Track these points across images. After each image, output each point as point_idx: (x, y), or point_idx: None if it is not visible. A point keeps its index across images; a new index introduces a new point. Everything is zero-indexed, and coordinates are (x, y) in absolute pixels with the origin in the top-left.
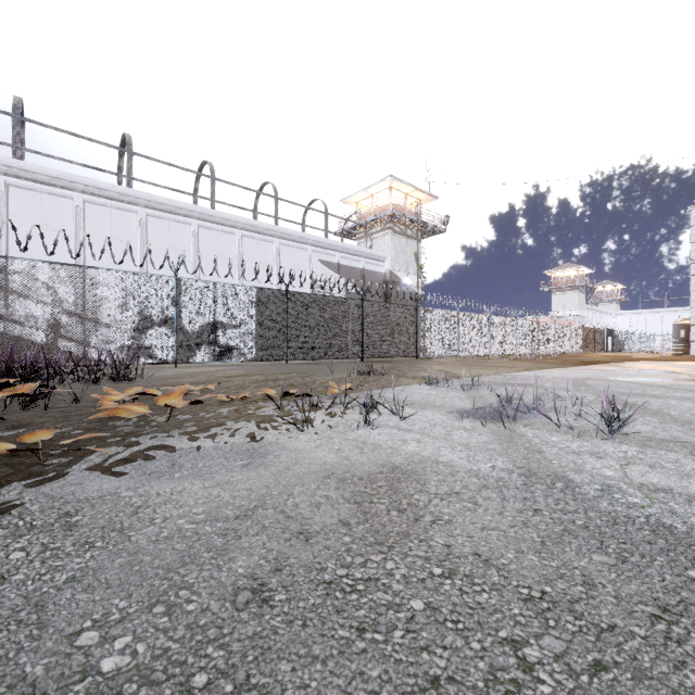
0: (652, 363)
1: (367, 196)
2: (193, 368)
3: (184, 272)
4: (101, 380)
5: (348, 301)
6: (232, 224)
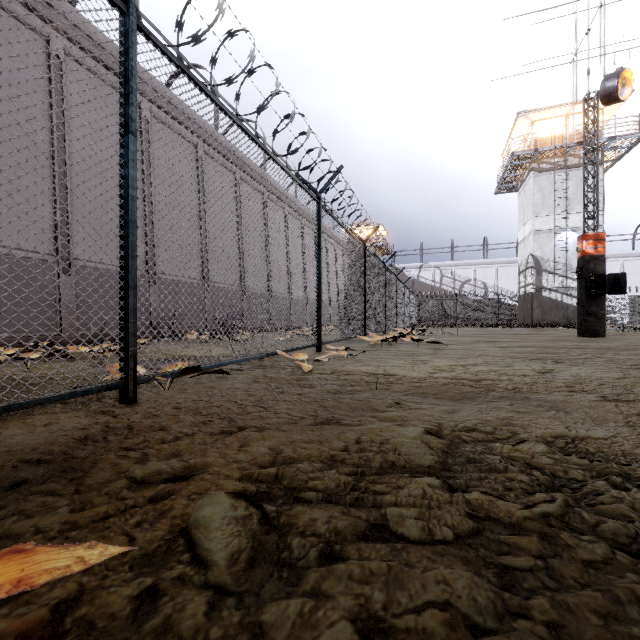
0: None
1: None
2: None
3: None
4: None
5: None
6: (616, 256)
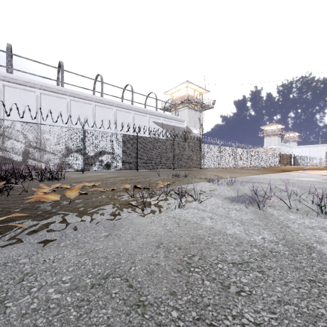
0: (317, 171)
1: (176, 90)
2: (91, 173)
3: (88, 127)
4: (44, 179)
5: (166, 141)
6: (111, 104)
